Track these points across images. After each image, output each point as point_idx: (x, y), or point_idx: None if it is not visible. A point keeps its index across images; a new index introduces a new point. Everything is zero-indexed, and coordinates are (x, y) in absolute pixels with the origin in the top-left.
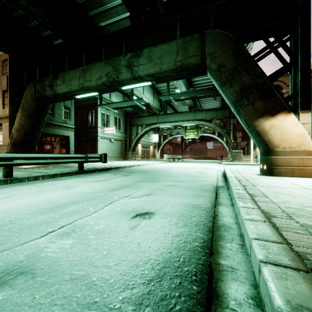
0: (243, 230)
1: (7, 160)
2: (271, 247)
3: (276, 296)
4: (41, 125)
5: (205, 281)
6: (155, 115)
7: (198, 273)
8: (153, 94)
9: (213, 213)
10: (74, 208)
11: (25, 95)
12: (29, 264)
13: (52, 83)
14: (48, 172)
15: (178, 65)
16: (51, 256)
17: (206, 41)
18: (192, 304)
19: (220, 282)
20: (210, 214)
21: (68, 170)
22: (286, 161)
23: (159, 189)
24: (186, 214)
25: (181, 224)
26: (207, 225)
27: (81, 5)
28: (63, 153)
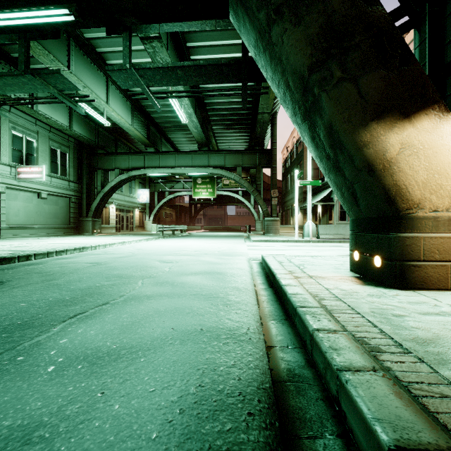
0: None
1: None
2: None
3: None
4: None
5: None
6: (139, 154)
7: None
8: (131, 111)
9: None
10: None
11: None
12: None
13: None
14: None
15: None
16: None
17: None
18: None
19: None
20: None
21: None
22: (441, 247)
23: None
24: None
25: None
26: None
27: None
28: None
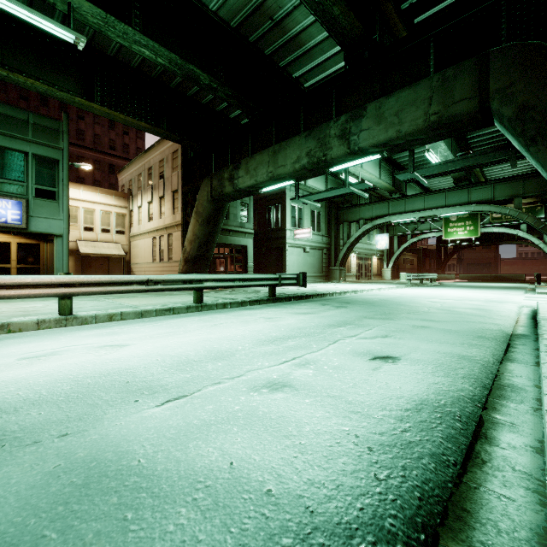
0: (542, 392)
1: (198, 283)
2: None
3: None
4: (216, 233)
5: (472, 425)
6: (382, 201)
7: (463, 417)
8: (379, 164)
9: (496, 370)
10: (294, 343)
11: (200, 195)
12: (285, 381)
13: (233, 175)
14: (235, 299)
15: (431, 121)
16: (301, 379)
17: (492, 67)
18: (455, 433)
19: (492, 430)
20: (490, 370)
21: (256, 297)
22: None
23: (400, 330)
24: (448, 364)
25: (440, 374)
26: (482, 381)
27: (269, 57)
28: (238, 271)
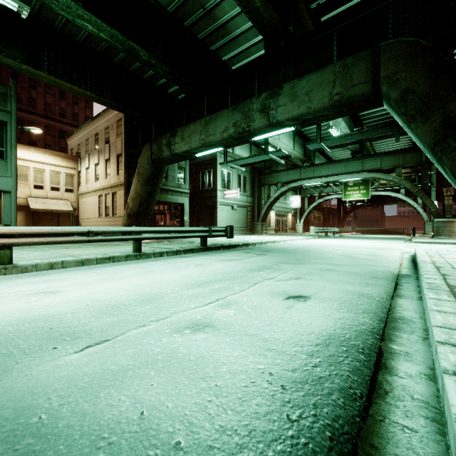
0: (428, 323)
1: (136, 234)
2: (455, 335)
3: (444, 361)
4: (156, 191)
5: (373, 356)
6: (296, 168)
7: (366, 349)
8: (293, 138)
9: (389, 305)
10: (219, 286)
11: (141, 159)
12: (208, 322)
13: (170, 142)
14: (171, 248)
15: (335, 100)
16: (222, 319)
17: (382, 58)
18: (359, 365)
19: (390, 360)
20: (384, 305)
21: (190, 247)
22: None
23: (310, 273)
24: (350, 301)
25: (344, 310)
26: (379, 315)
27: (202, 41)
28: (176, 225)
